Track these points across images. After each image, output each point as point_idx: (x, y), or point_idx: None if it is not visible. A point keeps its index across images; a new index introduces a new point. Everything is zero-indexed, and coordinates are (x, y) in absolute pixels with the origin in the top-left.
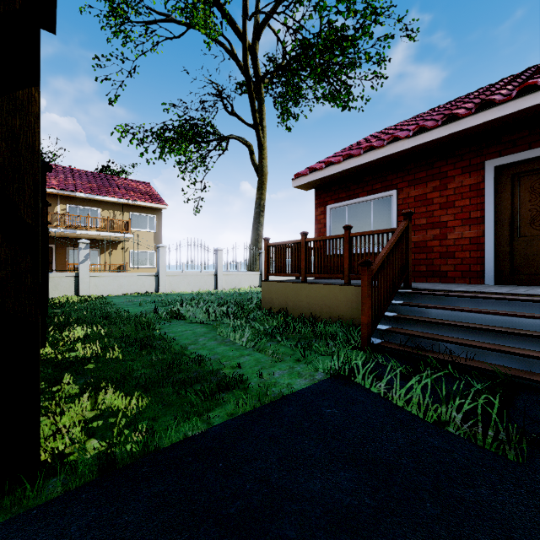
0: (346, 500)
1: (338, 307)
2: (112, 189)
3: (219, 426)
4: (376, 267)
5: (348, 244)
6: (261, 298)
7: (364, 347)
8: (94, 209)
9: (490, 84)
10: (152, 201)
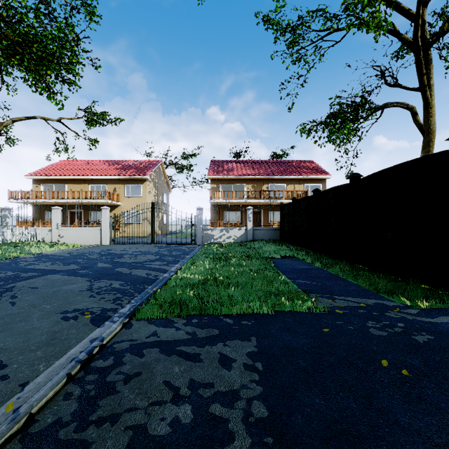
0: None
1: None
2: (291, 169)
3: None
4: None
5: None
6: None
7: None
8: (282, 185)
9: None
10: (319, 174)
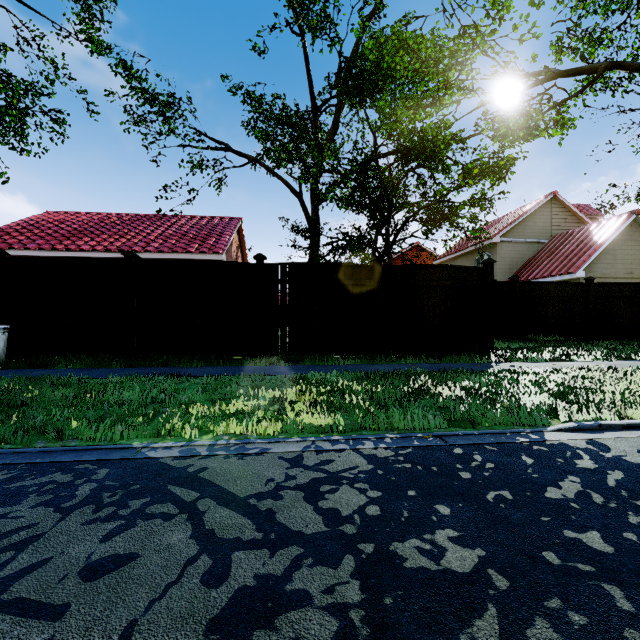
0: None
1: None
2: None
3: None
4: None
5: None
6: None
7: None
8: None
9: (111, 215)
10: None
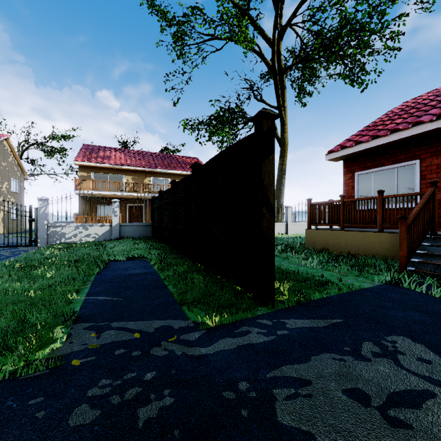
0: (417, 318)
1: (373, 248)
2: (176, 164)
3: (336, 295)
4: (410, 220)
5: (381, 203)
6: (305, 241)
7: (401, 271)
8: (166, 179)
9: None
10: None
